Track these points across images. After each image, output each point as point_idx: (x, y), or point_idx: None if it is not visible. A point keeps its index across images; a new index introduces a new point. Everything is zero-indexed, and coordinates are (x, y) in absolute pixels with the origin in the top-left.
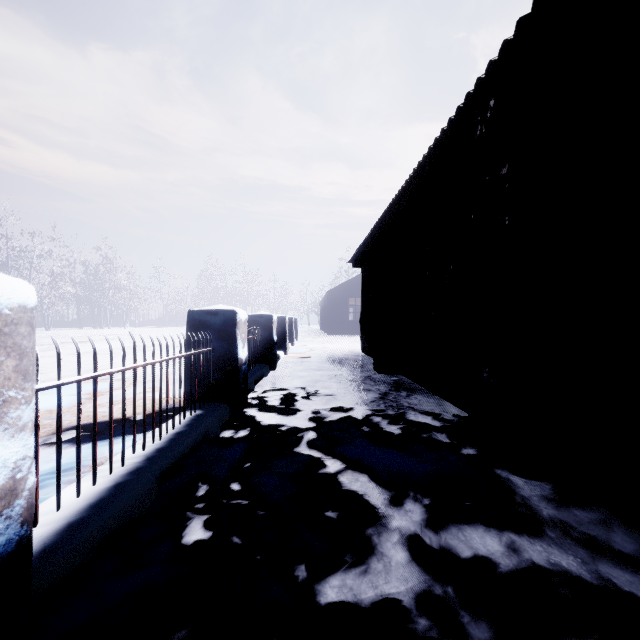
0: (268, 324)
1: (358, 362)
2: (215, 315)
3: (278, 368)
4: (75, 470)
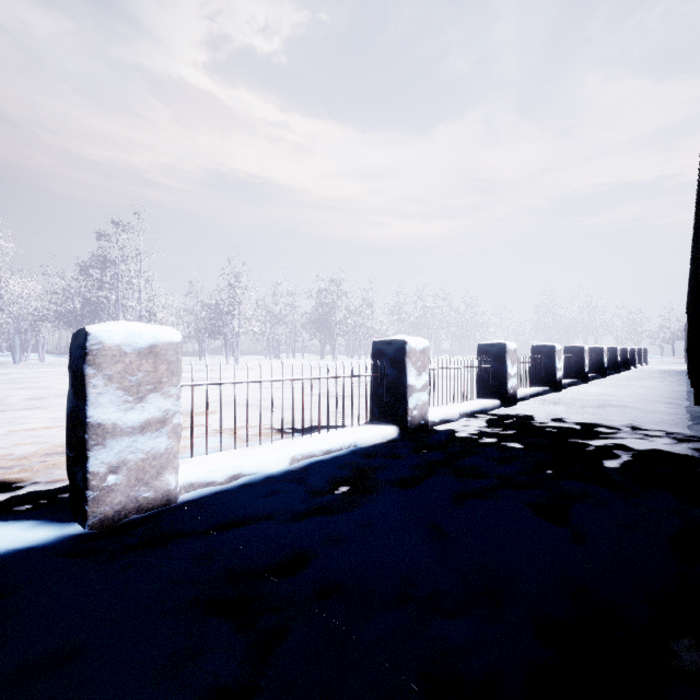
0: (625, 351)
1: (683, 372)
2: (610, 349)
3: (630, 371)
4: None
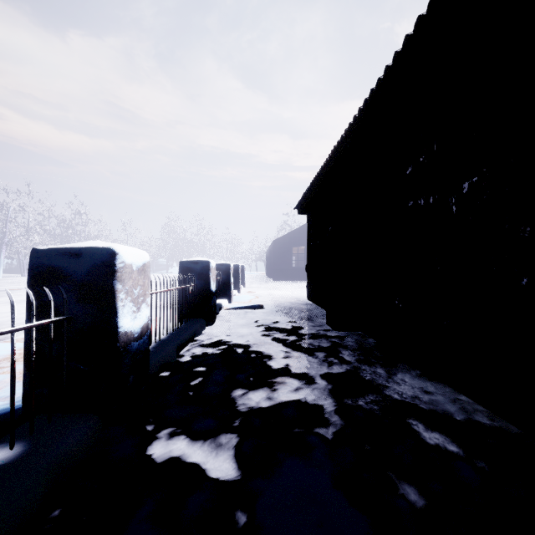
0: (204, 272)
1: (306, 312)
2: (76, 257)
3: (217, 321)
4: None
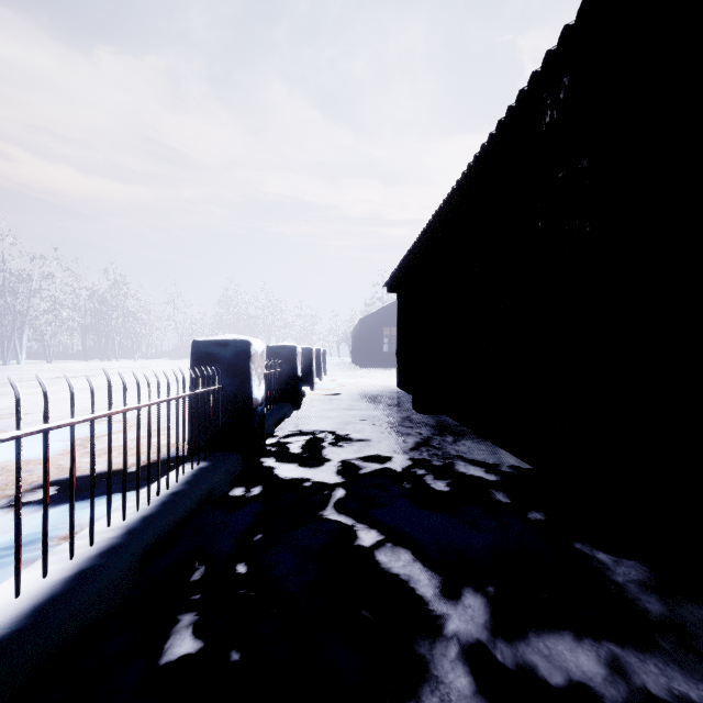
0: (291, 357)
1: (395, 400)
2: (225, 346)
3: (303, 407)
4: (38, 544)
